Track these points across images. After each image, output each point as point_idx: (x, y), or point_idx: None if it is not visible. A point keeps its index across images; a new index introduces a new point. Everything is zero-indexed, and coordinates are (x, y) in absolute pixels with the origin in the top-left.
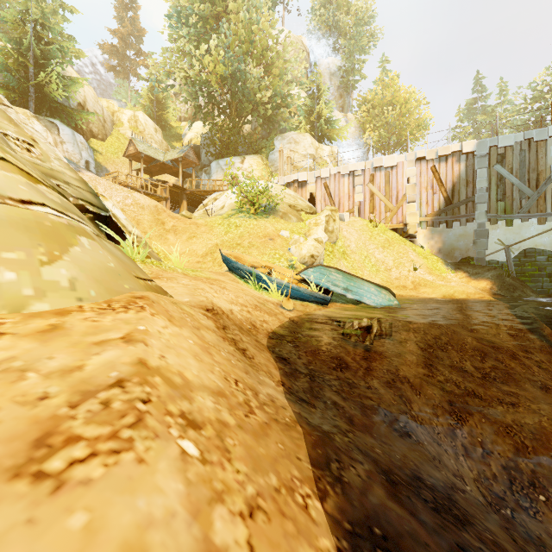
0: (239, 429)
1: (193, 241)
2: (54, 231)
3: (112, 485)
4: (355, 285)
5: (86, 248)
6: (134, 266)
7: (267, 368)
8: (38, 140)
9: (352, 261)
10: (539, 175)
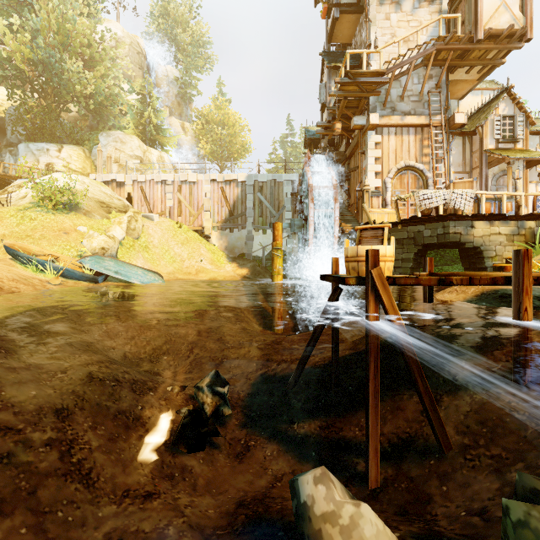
0: None
1: None
2: None
3: None
4: (125, 270)
5: None
6: None
7: None
8: None
9: (152, 254)
10: (280, 203)
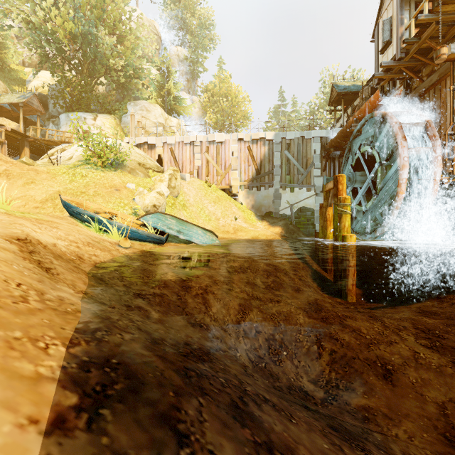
0: None
1: (31, 186)
2: None
3: None
4: (186, 229)
5: None
6: None
7: (73, 282)
8: None
9: (190, 212)
10: (307, 160)
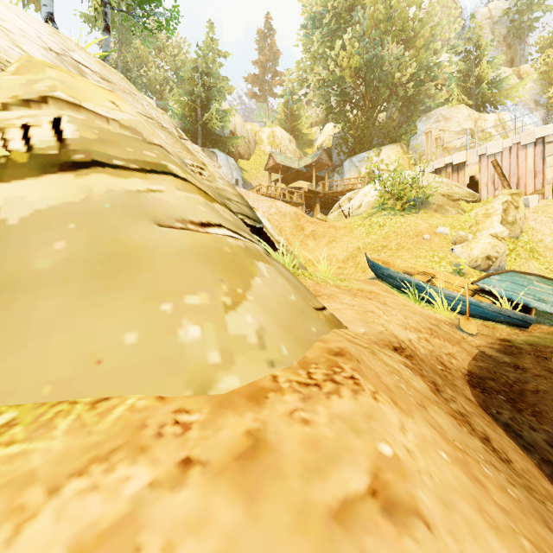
0: None
1: (333, 245)
2: (234, 259)
3: None
4: None
5: (266, 278)
6: (305, 291)
7: (540, 483)
8: (207, 163)
9: (547, 262)
10: None
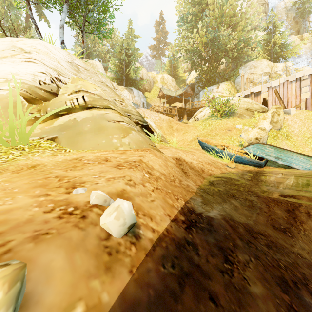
0: (165, 181)
1: (185, 134)
2: (125, 129)
3: (128, 170)
4: (285, 155)
5: (133, 134)
6: (149, 141)
7: (195, 180)
8: (124, 99)
9: (294, 141)
10: None
